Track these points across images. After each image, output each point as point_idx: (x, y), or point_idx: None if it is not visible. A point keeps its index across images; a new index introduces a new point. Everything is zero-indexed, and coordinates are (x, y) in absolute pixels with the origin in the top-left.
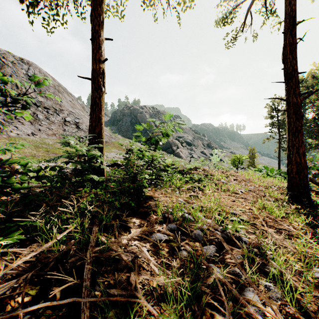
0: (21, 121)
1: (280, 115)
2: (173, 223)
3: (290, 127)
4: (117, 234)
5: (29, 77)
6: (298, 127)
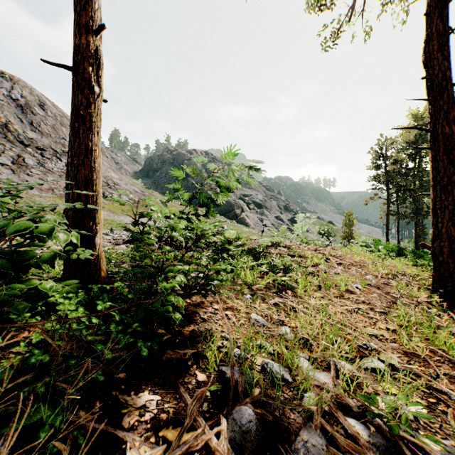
0: None
1: (389, 164)
2: (246, 399)
3: (436, 176)
4: None
5: (14, 100)
6: (451, 177)
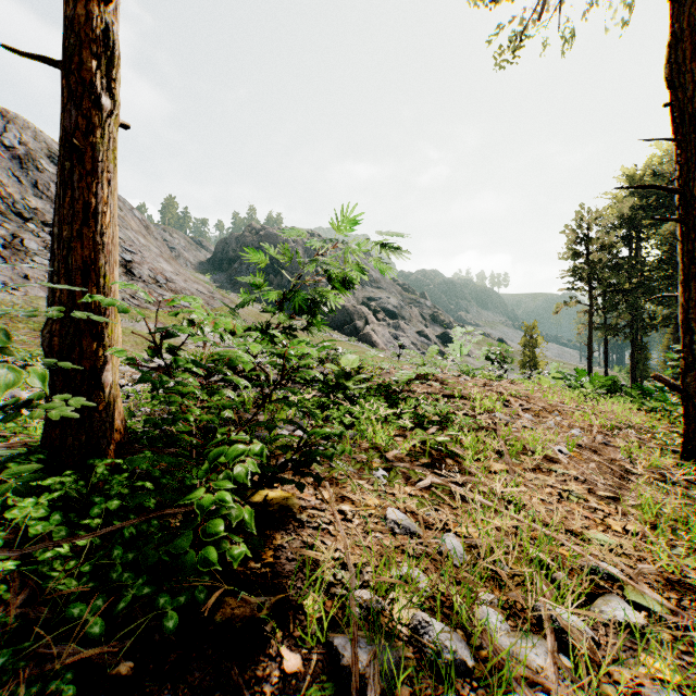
0: None
1: (593, 252)
2: None
3: (690, 266)
4: None
5: (7, 148)
6: None
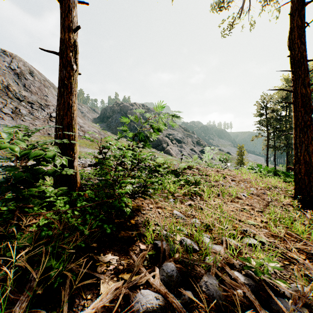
0: (1, 116)
1: (268, 113)
2: (170, 259)
3: (297, 122)
4: (74, 296)
5: (12, 69)
6: (306, 122)
